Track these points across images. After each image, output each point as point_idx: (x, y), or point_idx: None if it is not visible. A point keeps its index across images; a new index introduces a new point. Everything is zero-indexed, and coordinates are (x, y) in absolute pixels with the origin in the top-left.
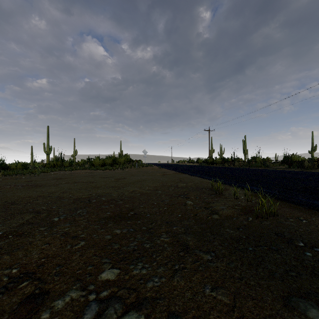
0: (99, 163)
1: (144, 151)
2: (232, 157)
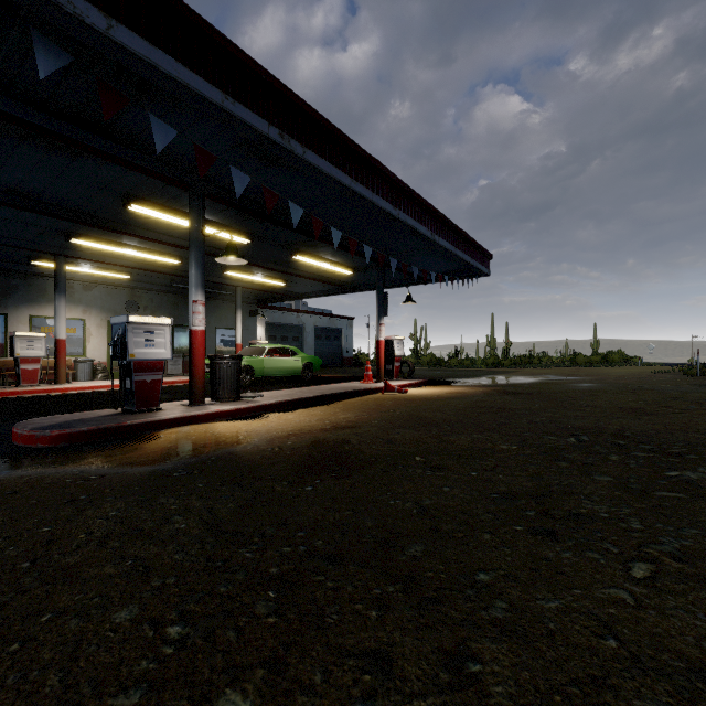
0: (583, 361)
1: (649, 346)
2: None
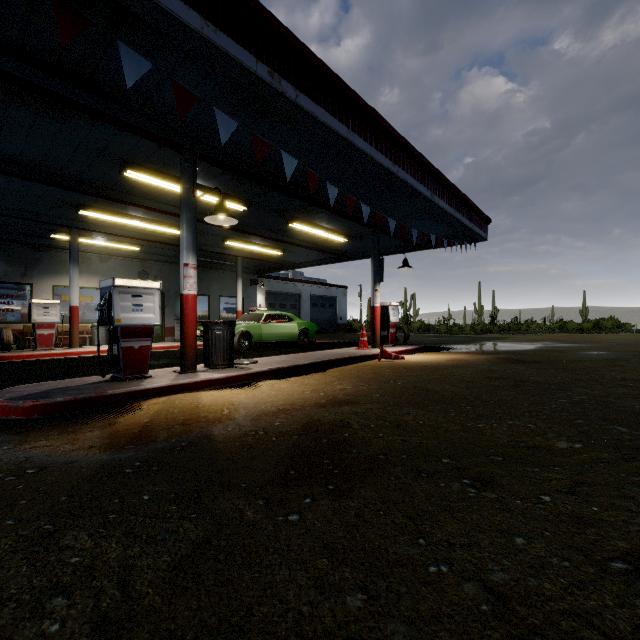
0: (573, 327)
1: None
2: None
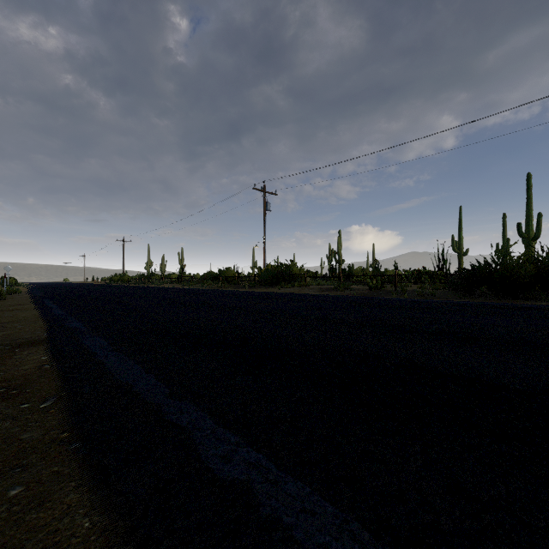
0: None
1: (7, 268)
2: (150, 274)
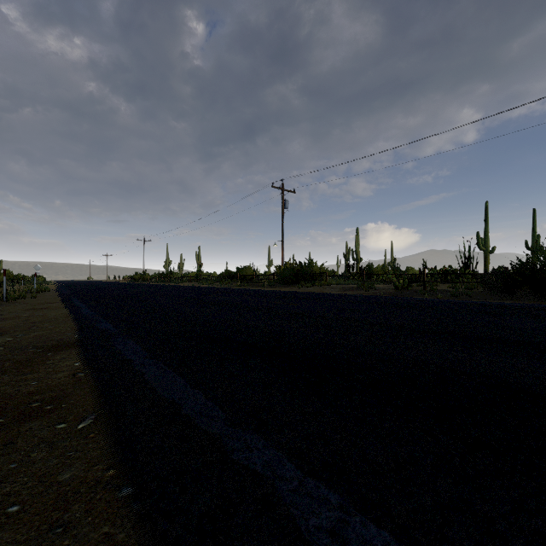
0: None
1: (37, 267)
2: (169, 272)
